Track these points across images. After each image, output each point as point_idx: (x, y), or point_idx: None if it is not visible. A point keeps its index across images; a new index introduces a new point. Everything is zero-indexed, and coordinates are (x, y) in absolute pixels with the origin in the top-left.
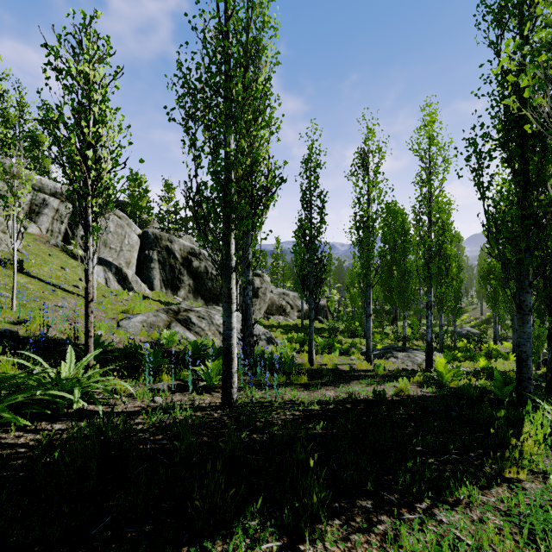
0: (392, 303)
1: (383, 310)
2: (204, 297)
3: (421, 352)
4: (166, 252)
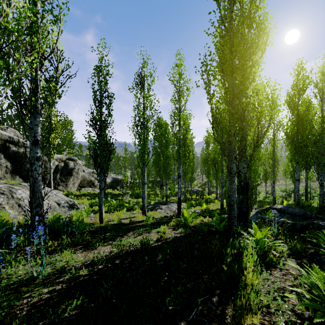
0: (161, 176)
1: (156, 181)
2: (23, 176)
3: (175, 204)
4: None
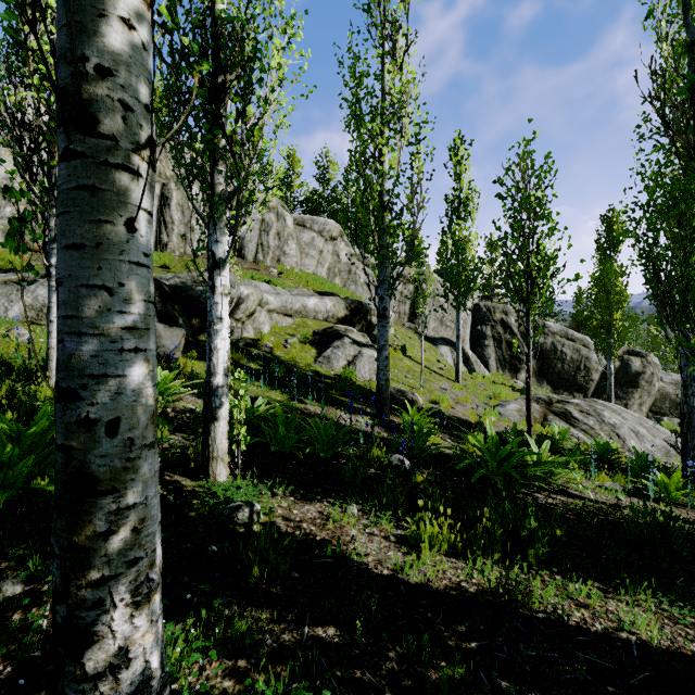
0: None
1: None
2: (551, 382)
3: None
4: (501, 326)
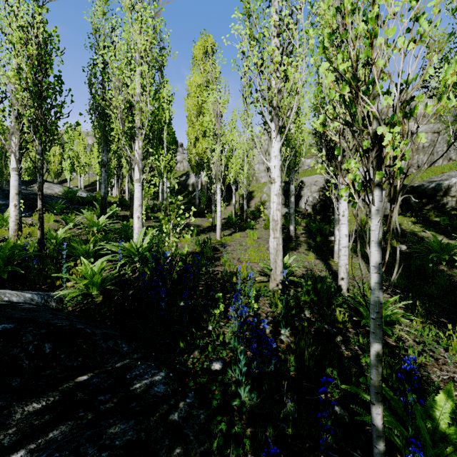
0: None
1: None
2: None
3: None
4: None
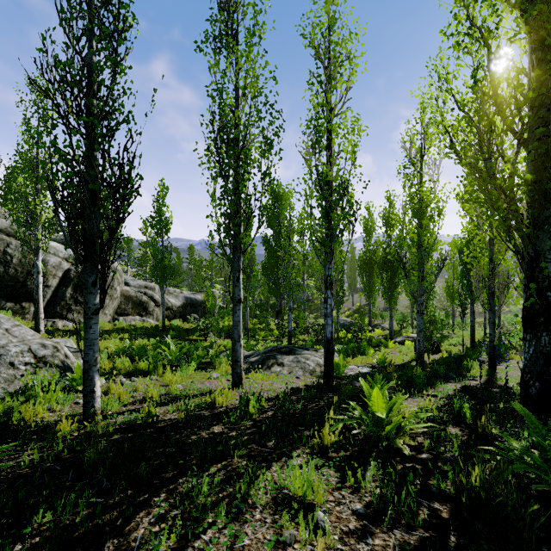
0: (277, 295)
1: (268, 305)
2: None
3: (312, 352)
4: None
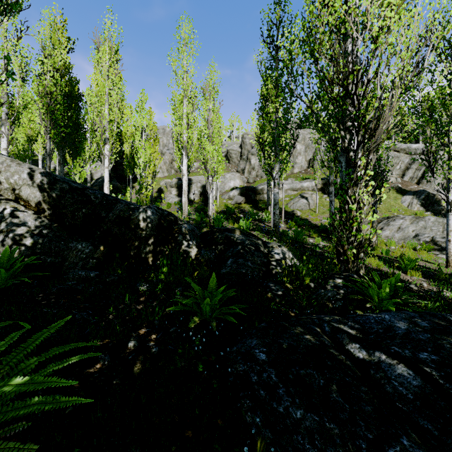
0: None
1: None
2: None
3: None
4: None
